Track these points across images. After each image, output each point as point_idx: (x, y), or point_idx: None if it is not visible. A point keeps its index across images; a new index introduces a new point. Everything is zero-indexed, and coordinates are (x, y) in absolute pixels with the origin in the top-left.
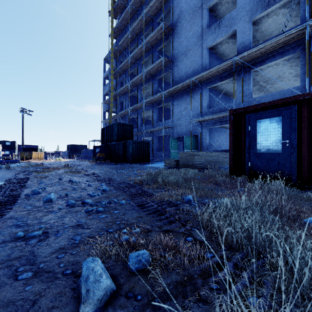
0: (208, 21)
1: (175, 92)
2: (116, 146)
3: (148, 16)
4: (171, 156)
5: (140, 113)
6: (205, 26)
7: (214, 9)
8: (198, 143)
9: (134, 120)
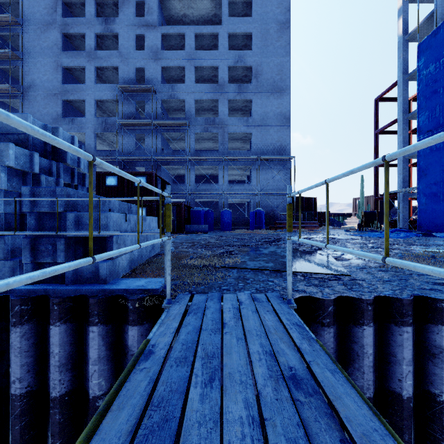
0: (64, 108)
1: None
2: None
3: None
4: None
5: None
6: (60, 114)
7: (70, 101)
8: None
9: None
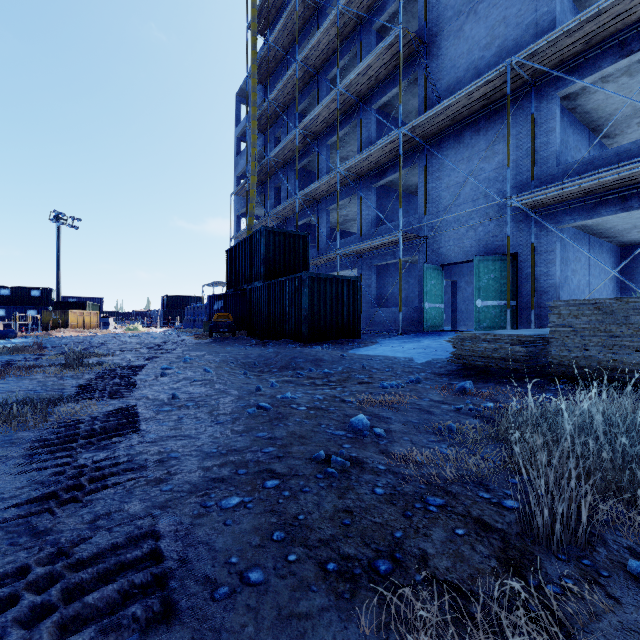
0: None
1: (436, 131)
2: (264, 294)
3: None
4: (425, 320)
5: (326, 208)
6: None
7: None
8: (521, 278)
9: (309, 230)
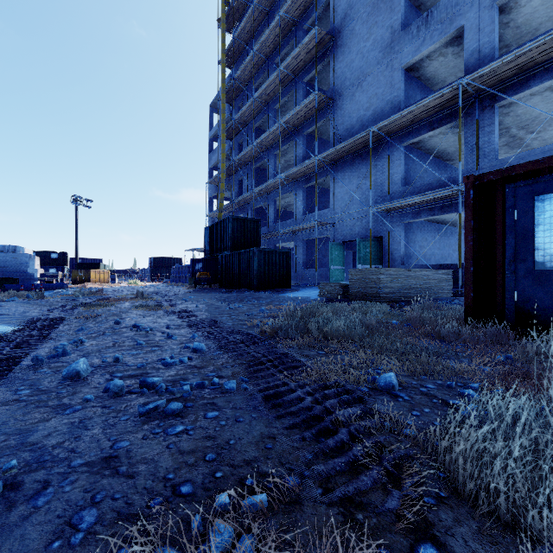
0: (404, 16)
1: (339, 157)
2: (230, 260)
3: (288, 19)
4: (331, 277)
5: (274, 198)
6: (398, 25)
7: None
8: (384, 251)
9: (263, 211)
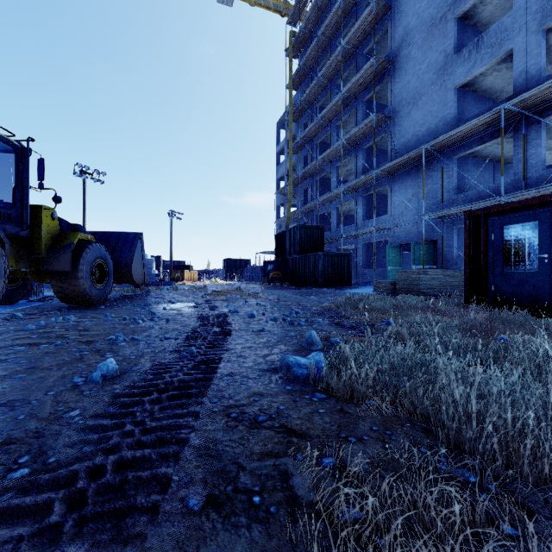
0: (459, 38)
1: (396, 169)
2: (299, 262)
3: (349, 48)
4: (388, 276)
5: (336, 206)
6: (451, 50)
7: (470, 14)
8: (438, 253)
9: (326, 217)
